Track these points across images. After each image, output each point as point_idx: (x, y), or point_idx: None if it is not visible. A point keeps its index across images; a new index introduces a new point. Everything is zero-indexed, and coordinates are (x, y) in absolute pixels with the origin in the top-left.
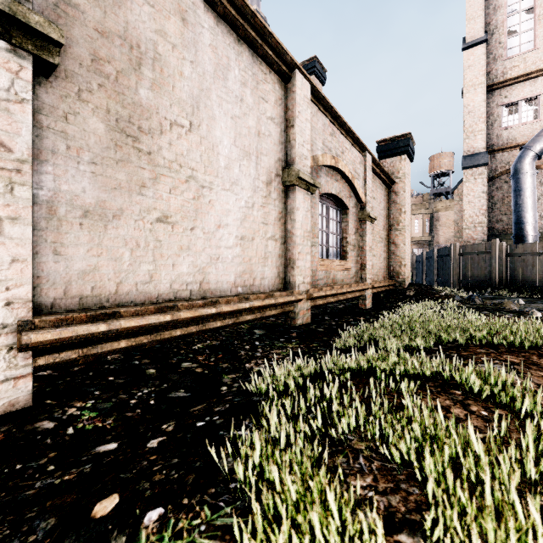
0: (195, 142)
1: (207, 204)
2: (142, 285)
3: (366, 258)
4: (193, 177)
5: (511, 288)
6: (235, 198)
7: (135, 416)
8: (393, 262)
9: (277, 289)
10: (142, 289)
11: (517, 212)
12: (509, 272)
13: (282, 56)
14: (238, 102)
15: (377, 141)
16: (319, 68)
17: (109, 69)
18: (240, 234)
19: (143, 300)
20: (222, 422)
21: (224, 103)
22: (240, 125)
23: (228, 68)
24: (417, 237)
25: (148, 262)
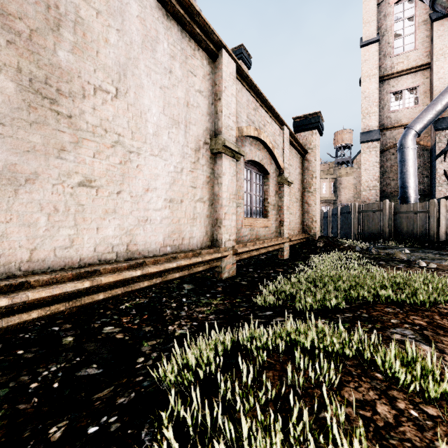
0: (122, 109)
1: (135, 168)
2: (62, 250)
3: (284, 216)
4: (120, 142)
5: (398, 239)
6: (164, 163)
7: (28, 408)
8: (306, 219)
9: (205, 247)
10: (62, 254)
11: (402, 178)
12: (396, 227)
13: (209, 35)
14: (167, 73)
15: (293, 117)
16: (245, 54)
17: (20, 26)
18: (169, 197)
19: (63, 266)
20: (117, 431)
21: (152, 74)
22: (169, 96)
23: (157, 40)
24: (325, 197)
25: (69, 227)
